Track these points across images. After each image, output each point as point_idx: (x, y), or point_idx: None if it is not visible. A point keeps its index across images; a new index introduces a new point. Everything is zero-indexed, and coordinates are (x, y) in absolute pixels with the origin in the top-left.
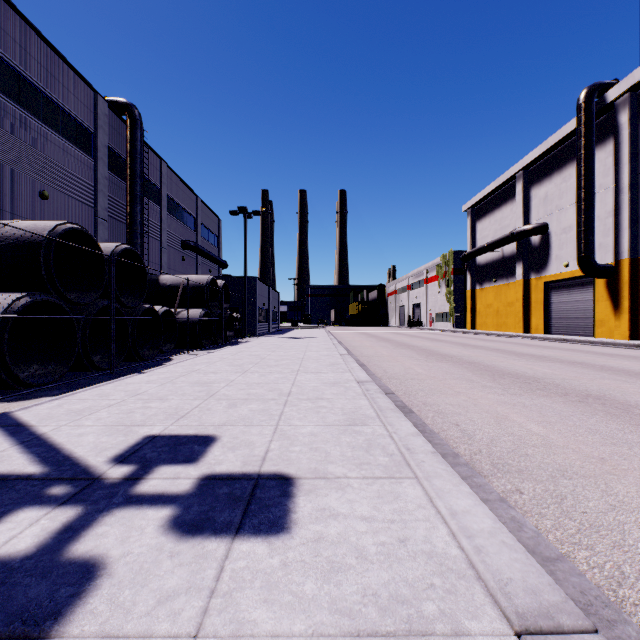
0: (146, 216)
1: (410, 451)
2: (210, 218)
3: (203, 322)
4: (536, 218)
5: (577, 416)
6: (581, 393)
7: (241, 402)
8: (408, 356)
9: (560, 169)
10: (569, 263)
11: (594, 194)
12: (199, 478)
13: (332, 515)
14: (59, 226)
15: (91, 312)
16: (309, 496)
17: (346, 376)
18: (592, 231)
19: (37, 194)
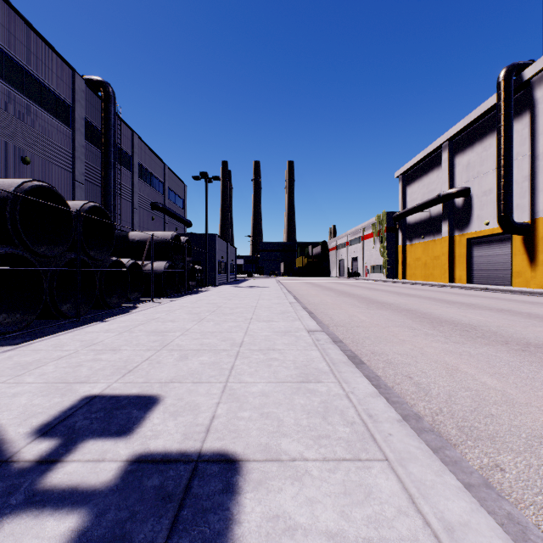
0: (119, 181)
1: (373, 419)
2: (176, 183)
3: (168, 273)
4: (460, 183)
5: (527, 367)
6: (520, 341)
7: (193, 353)
8: (350, 304)
9: (481, 140)
10: (489, 222)
11: (512, 161)
12: (127, 460)
13: (288, 529)
14: (26, 183)
15: (58, 264)
16: (258, 492)
17: (296, 324)
18: (511, 193)
19: (19, 159)
